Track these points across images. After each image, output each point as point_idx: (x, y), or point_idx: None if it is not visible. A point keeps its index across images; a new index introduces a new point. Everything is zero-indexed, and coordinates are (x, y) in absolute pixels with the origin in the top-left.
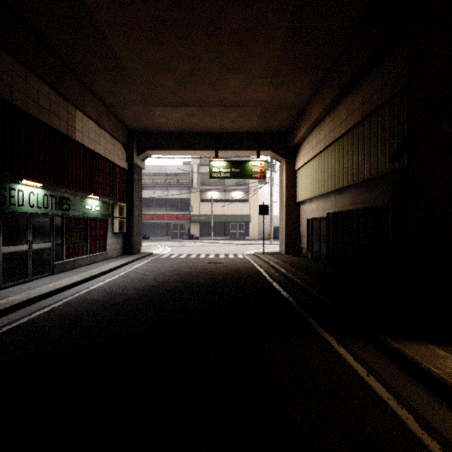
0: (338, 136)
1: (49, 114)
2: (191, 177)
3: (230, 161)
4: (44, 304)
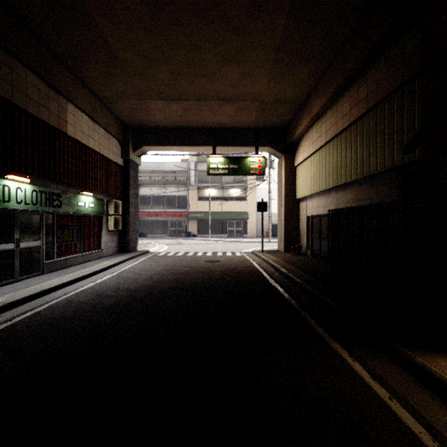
0: (341, 130)
1: (37, 105)
2: (189, 174)
3: (228, 157)
4: (27, 307)
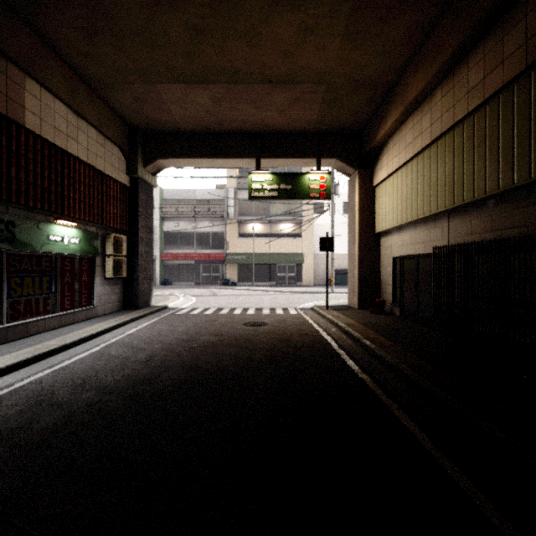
0: (463, 115)
1: None
2: (227, 205)
3: (278, 173)
4: None
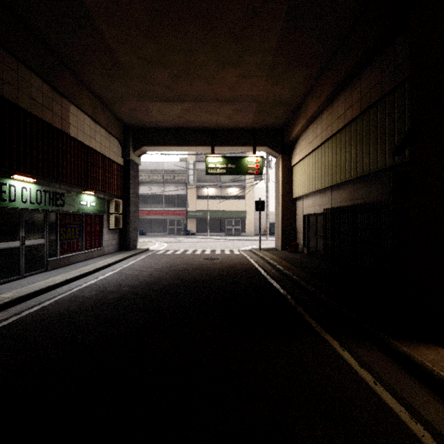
0: (336, 131)
1: (42, 108)
2: (188, 174)
3: (226, 157)
4: (34, 302)
